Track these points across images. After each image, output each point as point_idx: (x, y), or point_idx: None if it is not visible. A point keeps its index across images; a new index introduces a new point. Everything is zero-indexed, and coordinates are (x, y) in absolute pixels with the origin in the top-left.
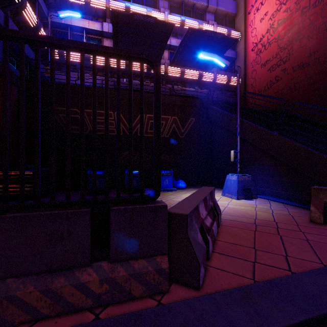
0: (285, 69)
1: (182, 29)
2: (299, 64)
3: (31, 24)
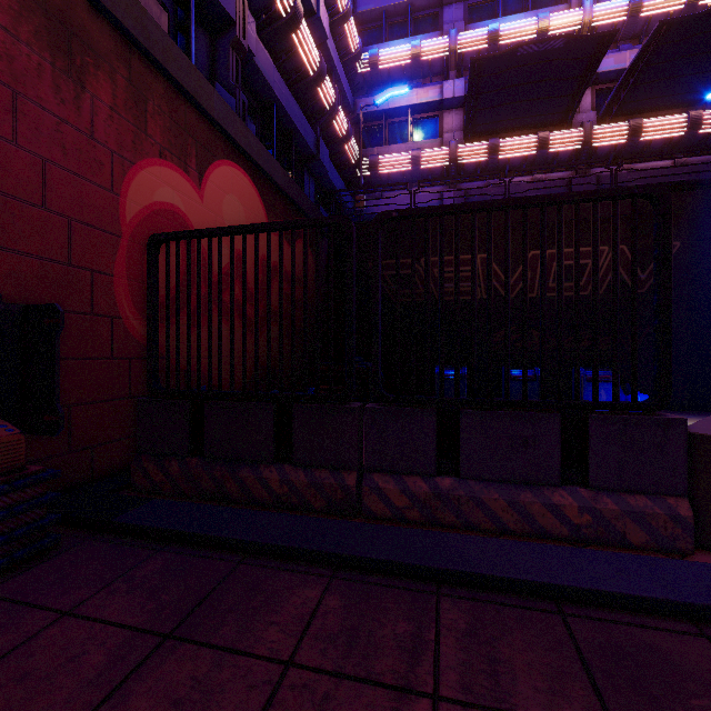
0: None
1: (632, 23)
2: None
3: (340, 135)
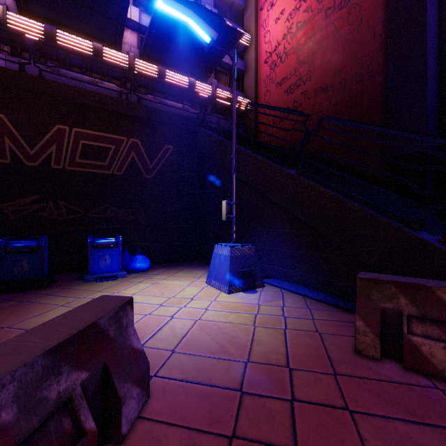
0: (306, 91)
1: None
2: (322, 86)
3: None
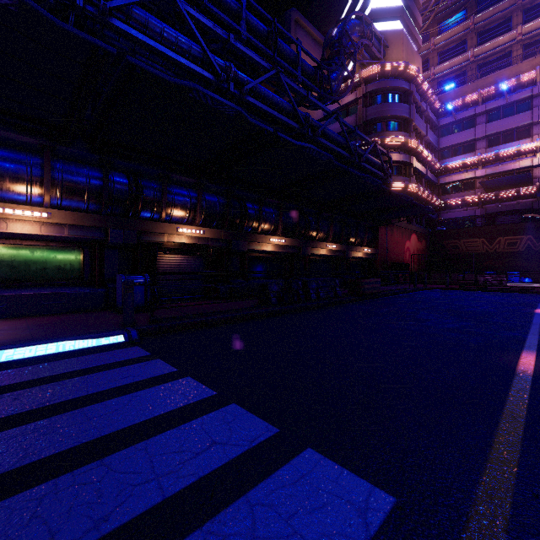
0: None
1: None
2: None
3: (433, 202)
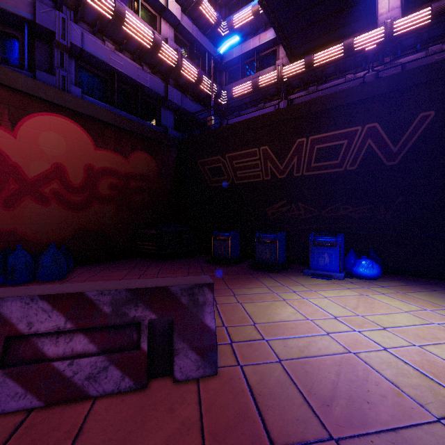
0: None
1: None
2: None
3: (192, 80)
